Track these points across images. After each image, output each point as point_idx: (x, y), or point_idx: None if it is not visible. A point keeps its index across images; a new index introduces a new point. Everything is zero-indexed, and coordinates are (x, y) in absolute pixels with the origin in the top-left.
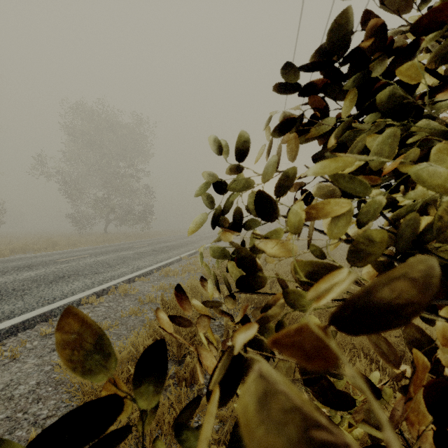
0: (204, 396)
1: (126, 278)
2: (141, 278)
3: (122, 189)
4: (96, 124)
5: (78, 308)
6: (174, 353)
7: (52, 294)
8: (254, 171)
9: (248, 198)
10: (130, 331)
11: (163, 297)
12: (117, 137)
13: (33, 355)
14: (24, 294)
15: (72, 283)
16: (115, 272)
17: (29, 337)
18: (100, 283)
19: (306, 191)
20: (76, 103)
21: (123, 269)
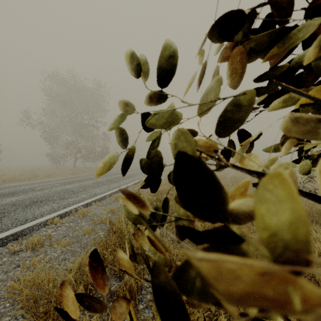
0: (139, 312)
1: (85, 202)
2: (96, 203)
3: (86, 135)
4: (67, 88)
5: (44, 228)
6: (116, 270)
7: (25, 216)
8: (182, 101)
9: (174, 139)
10: (83, 248)
11: (110, 220)
12: (83, 97)
13: (1, 270)
14: (3, 216)
15: (42, 207)
16: (77, 198)
17: (1, 253)
18: (64, 206)
19: (245, 132)
20: (53, 73)
21: (83, 195)
